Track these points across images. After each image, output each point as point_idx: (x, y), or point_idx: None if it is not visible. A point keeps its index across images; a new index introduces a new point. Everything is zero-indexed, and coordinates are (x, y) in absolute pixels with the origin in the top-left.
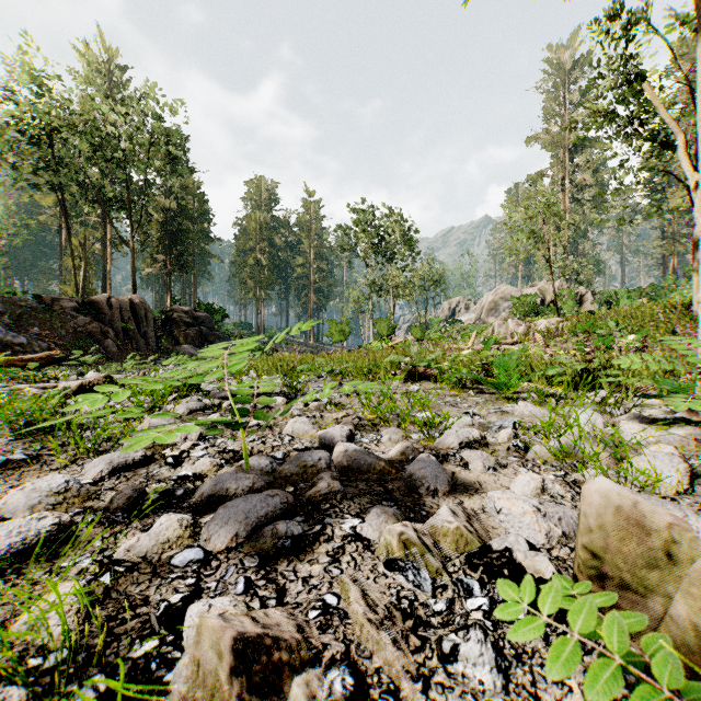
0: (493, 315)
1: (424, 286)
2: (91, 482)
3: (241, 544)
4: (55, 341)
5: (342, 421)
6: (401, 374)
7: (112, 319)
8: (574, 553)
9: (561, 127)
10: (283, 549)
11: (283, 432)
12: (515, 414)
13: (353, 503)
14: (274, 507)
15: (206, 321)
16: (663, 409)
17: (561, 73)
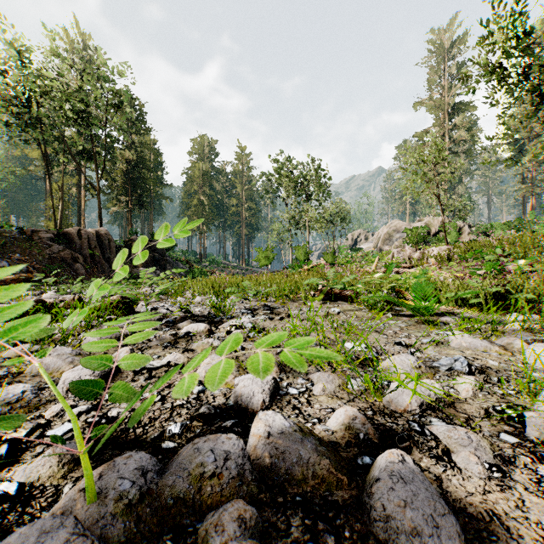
0: (387, 244)
1: (333, 221)
2: None
3: None
4: (33, 265)
5: None
6: (319, 295)
7: (81, 247)
8: None
9: (441, 94)
10: None
11: None
12: (451, 345)
13: None
14: None
15: (158, 249)
16: None
17: (441, 51)
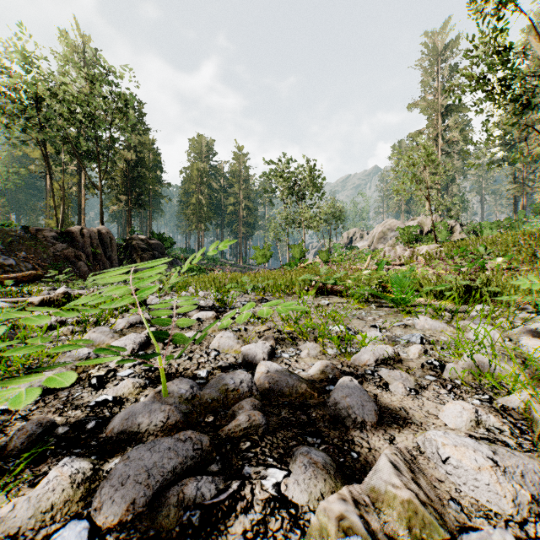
0: (382, 243)
1: (328, 220)
2: (5, 409)
3: (139, 515)
4: (38, 262)
5: (264, 334)
6: (312, 289)
7: (84, 245)
8: None
9: (435, 96)
10: (188, 526)
11: (210, 346)
12: (416, 327)
13: (275, 439)
14: (184, 457)
15: (158, 247)
16: None
17: (435, 54)
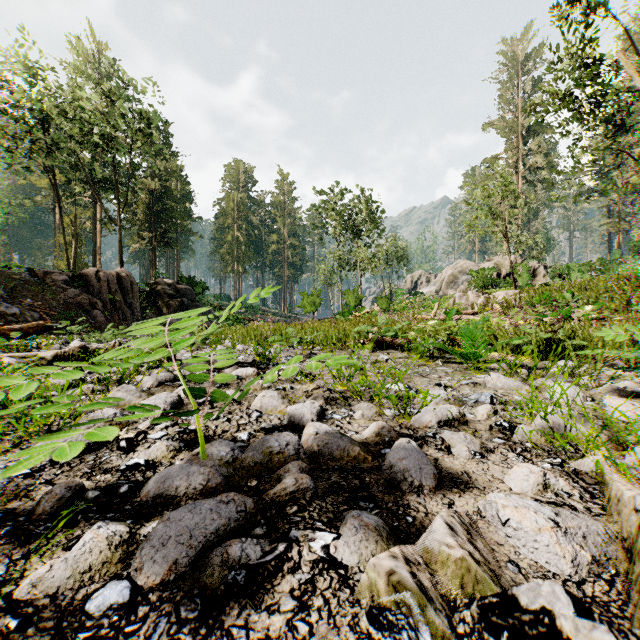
0: (452, 288)
1: (389, 261)
2: (27, 473)
3: (181, 576)
4: (46, 311)
5: (312, 393)
6: (369, 343)
7: (100, 291)
8: (614, 591)
9: (515, 114)
10: (234, 585)
11: (251, 406)
12: (487, 386)
13: (324, 503)
14: (228, 519)
15: (187, 293)
16: (635, 380)
17: (515, 65)
